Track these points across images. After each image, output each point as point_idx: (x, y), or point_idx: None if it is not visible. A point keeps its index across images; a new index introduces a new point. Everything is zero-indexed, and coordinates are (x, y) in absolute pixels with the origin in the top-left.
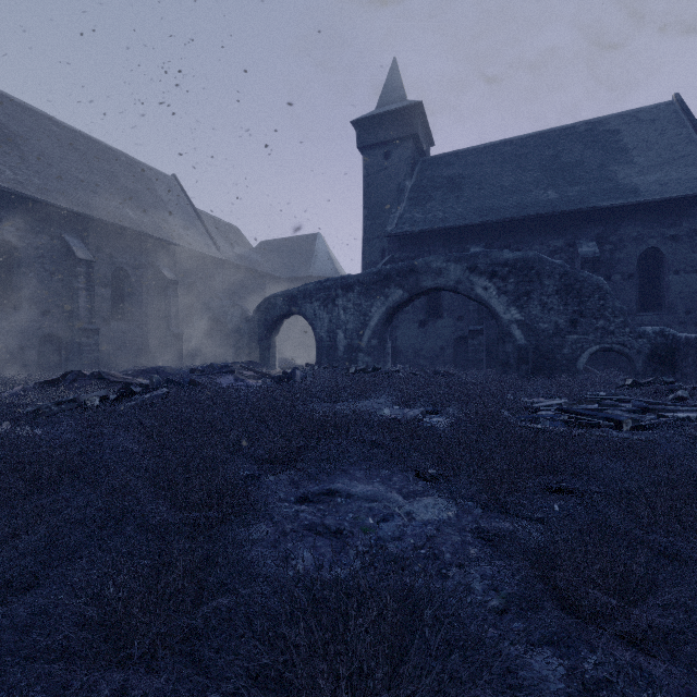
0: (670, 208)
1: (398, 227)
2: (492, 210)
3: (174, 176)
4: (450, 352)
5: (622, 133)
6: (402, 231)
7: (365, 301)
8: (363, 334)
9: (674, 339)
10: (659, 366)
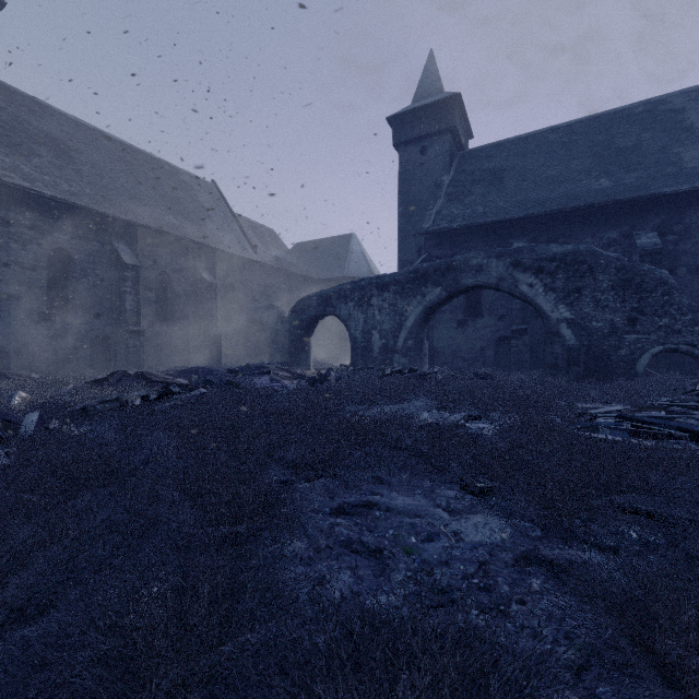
0: None
1: (435, 223)
2: (537, 202)
3: (214, 183)
4: (491, 353)
5: (687, 111)
6: (439, 228)
7: (401, 300)
8: (398, 335)
9: None
10: None
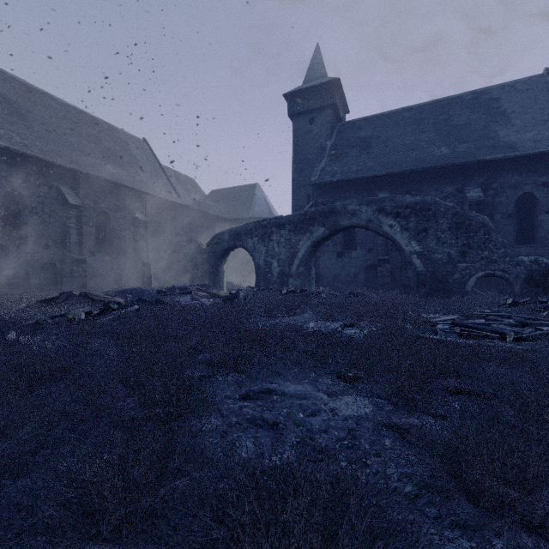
0: (542, 160)
1: (320, 177)
2: (396, 164)
3: (145, 140)
4: (362, 277)
5: (502, 100)
6: (323, 181)
7: (294, 236)
8: (292, 263)
9: (547, 266)
10: (534, 288)
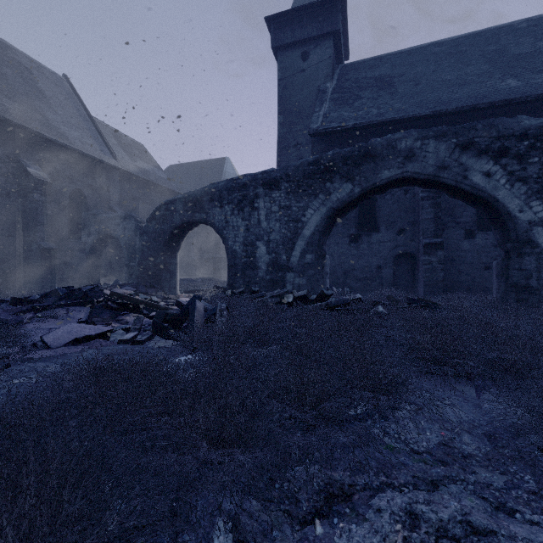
0: None
1: (323, 125)
2: (440, 102)
3: (65, 77)
4: (389, 272)
5: None
6: (331, 126)
7: (296, 201)
8: (293, 247)
9: None
10: None
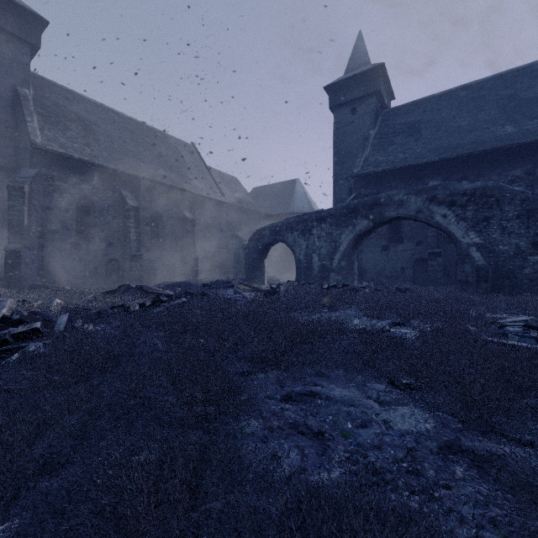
0: None
1: (363, 168)
2: (450, 148)
3: (192, 144)
4: (409, 272)
5: None
6: (367, 172)
7: (335, 230)
8: (334, 257)
9: None
10: None
